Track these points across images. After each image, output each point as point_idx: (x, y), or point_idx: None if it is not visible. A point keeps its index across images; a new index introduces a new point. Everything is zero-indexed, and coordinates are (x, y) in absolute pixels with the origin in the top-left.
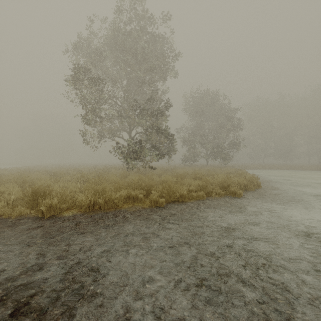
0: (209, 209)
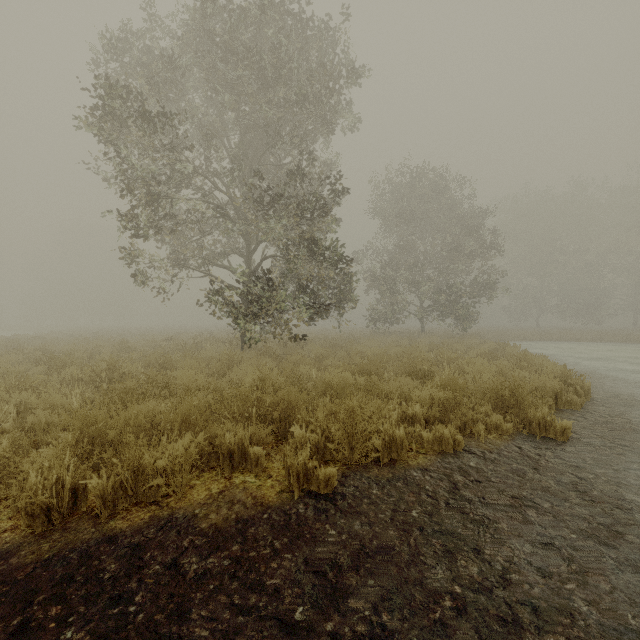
0: (499, 513)
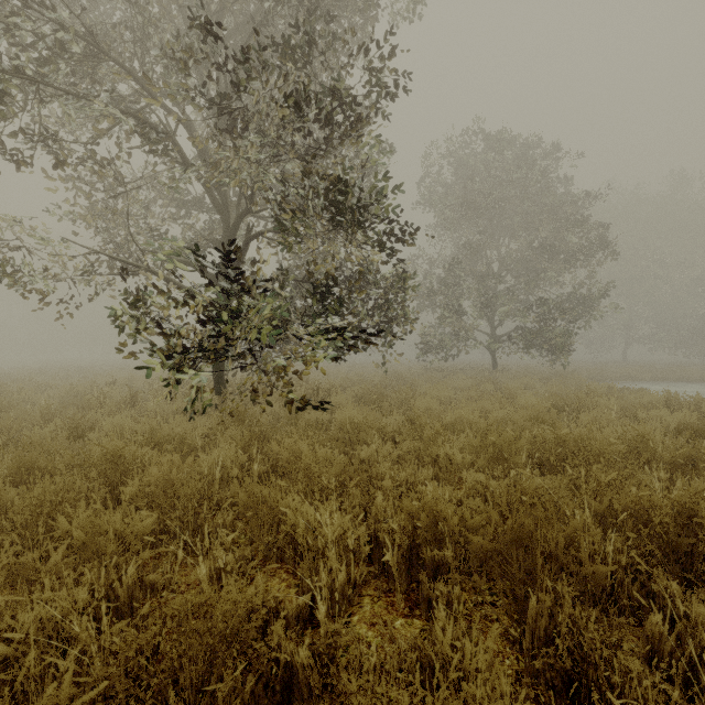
0: None
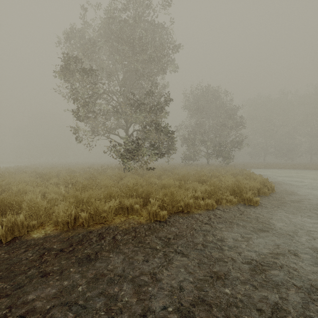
0: (224, 226)
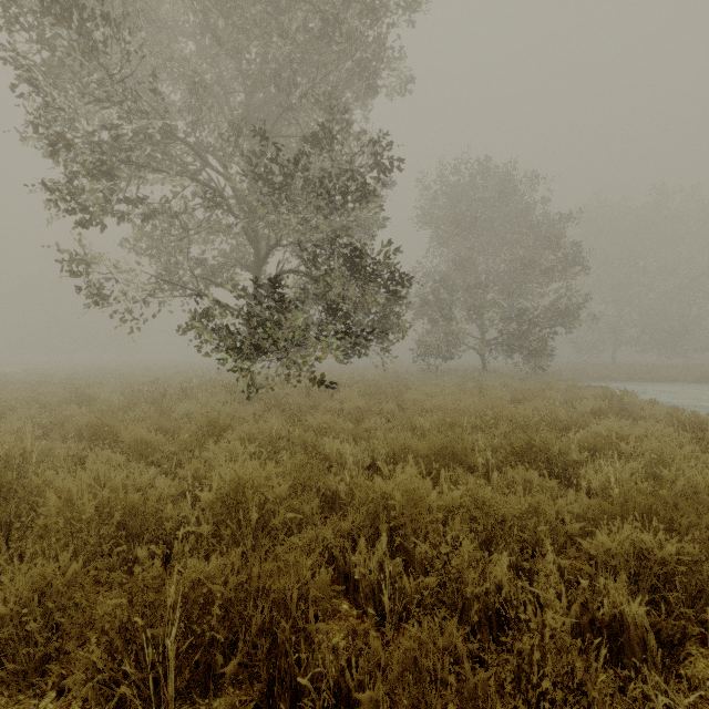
0: None
